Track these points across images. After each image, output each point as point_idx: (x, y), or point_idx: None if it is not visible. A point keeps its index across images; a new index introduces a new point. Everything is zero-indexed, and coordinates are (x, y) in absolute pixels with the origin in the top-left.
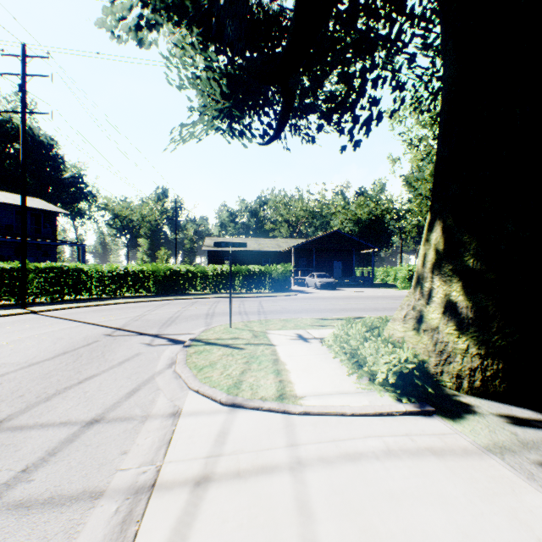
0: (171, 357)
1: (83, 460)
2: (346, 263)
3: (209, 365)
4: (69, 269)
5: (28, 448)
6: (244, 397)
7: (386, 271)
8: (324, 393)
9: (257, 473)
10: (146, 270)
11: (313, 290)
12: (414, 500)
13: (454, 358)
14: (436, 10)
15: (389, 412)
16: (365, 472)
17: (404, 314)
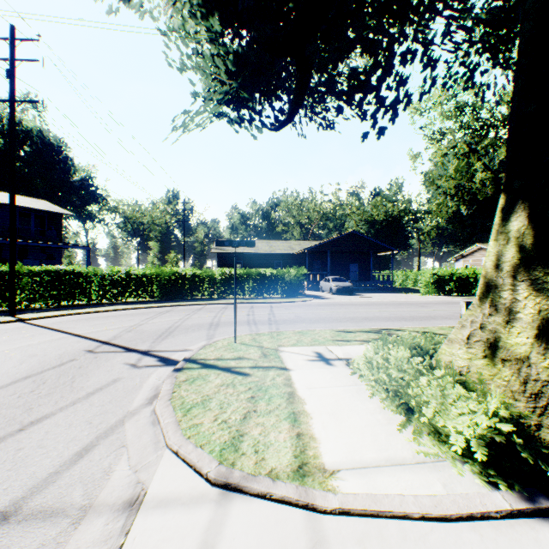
0: (156, 386)
1: None
2: (363, 266)
3: (201, 402)
4: (67, 273)
5: None
6: (243, 470)
7: (405, 274)
8: (367, 463)
9: None
10: (149, 274)
11: (328, 295)
12: None
13: None
14: None
15: (485, 513)
16: None
17: (467, 334)
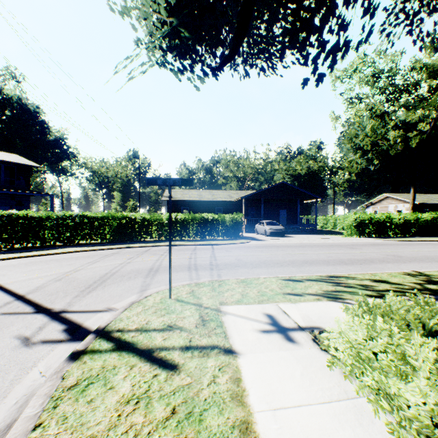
0: (28, 394)
1: None
2: (291, 212)
3: None
4: (19, 217)
5: None
6: None
7: (326, 219)
8: None
9: None
10: (101, 218)
11: (263, 236)
12: None
13: None
14: None
15: None
16: None
17: None
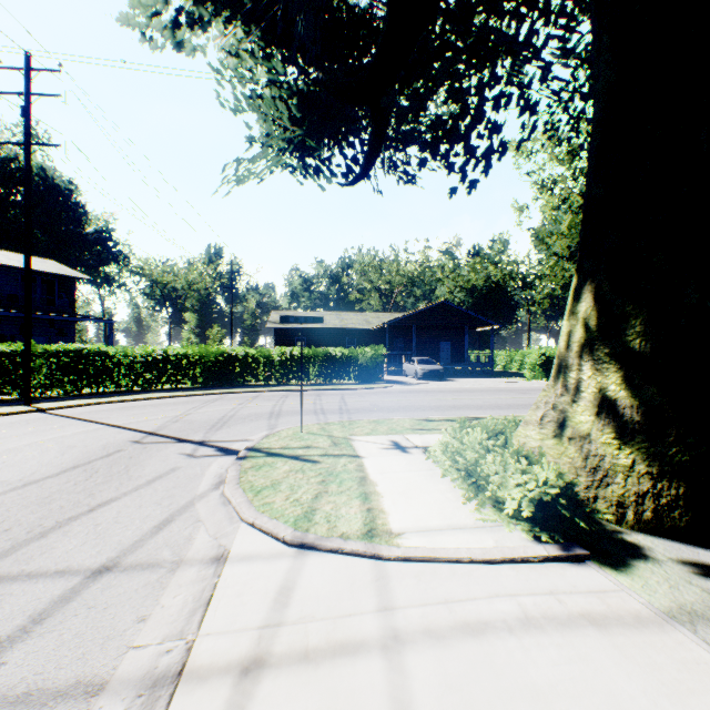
0: (219, 474)
1: (81, 631)
2: (457, 345)
3: (270, 486)
4: (90, 353)
5: (4, 611)
6: (317, 534)
7: (510, 355)
8: (431, 528)
9: (333, 655)
10: (191, 354)
11: (413, 380)
12: (570, 702)
13: (613, 478)
14: (581, 1)
15: (525, 558)
16: (493, 653)
17: (540, 415)
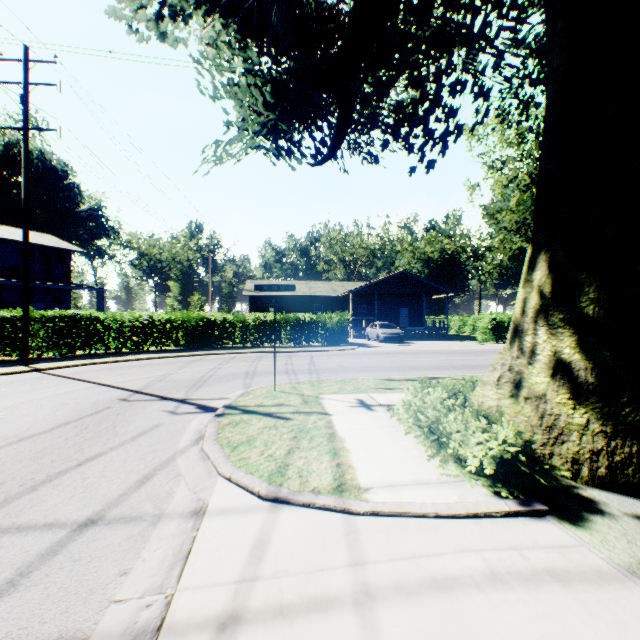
0: (199, 430)
1: (65, 584)
2: (415, 311)
3: (246, 441)
4: (83, 318)
5: None
6: (290, 489)
7: (462, 320)
8: (397, 483)
9: (307, 611)
10: (174, 319)
11: (375, 343)
12: None
13: (568, 436)
14: None
15: (487, 513)
16: (463, 610)
17: (497, 376)
